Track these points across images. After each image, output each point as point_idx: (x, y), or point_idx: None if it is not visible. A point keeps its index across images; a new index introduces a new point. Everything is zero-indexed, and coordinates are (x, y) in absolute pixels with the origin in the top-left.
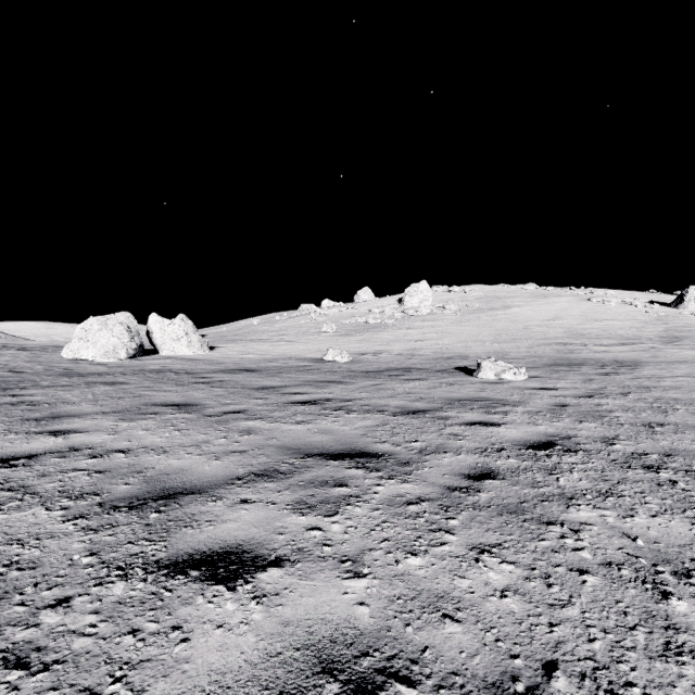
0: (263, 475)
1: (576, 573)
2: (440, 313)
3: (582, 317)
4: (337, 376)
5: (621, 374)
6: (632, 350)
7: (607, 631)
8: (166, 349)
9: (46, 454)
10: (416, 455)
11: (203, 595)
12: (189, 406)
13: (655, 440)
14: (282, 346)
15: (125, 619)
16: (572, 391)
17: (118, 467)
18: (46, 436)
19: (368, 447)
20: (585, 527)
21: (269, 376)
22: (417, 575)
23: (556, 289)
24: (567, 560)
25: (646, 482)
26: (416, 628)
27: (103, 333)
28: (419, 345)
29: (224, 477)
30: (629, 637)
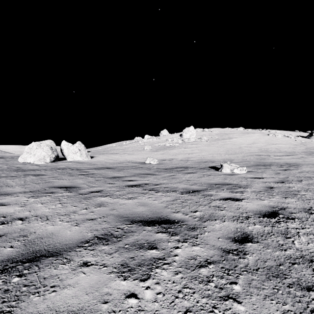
0: (102, 238)
1: None
2: (199, 141)
3: (266, 143)
4: (151, 171)
5: (292, 170)
6: (292, 158)
7: None
8: (70, 157)
9: None
10: (198, 222)
11: None
12: (72, 188)
13: None
14: (125, 156)
15: None
16: (272, 179)
17: (13, 232)
18: None
19: (169, 216)
20: None
21: (118, 171)
22: None
23: (252, 130)
24: None
25: None
26: None
27: (38, 150)
28: (190, 156)
29: (77, 240)
30: None
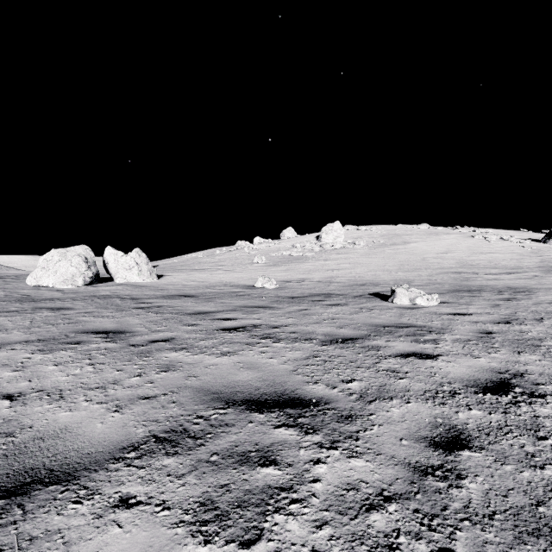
0: (166, 440)
1: None
2: (351, 247)
3: (469, 251)
4: (265, 301)
5: (521, 299)
6: (519, 278)
7: None
8: (119, 277)
9: None
10: (357, 403)
11: None
12: (118, 334)
13: None
14: (220, 275)
15: None
16: (487, 316)
17: None
18: None
19: (300, 390)
20: None
21: (205, 301)
22: None
23: (445, 228)
24: None
25: None
26: None
27: (63, 263)
28: (336, 274)
29: (114, 444)
30: None
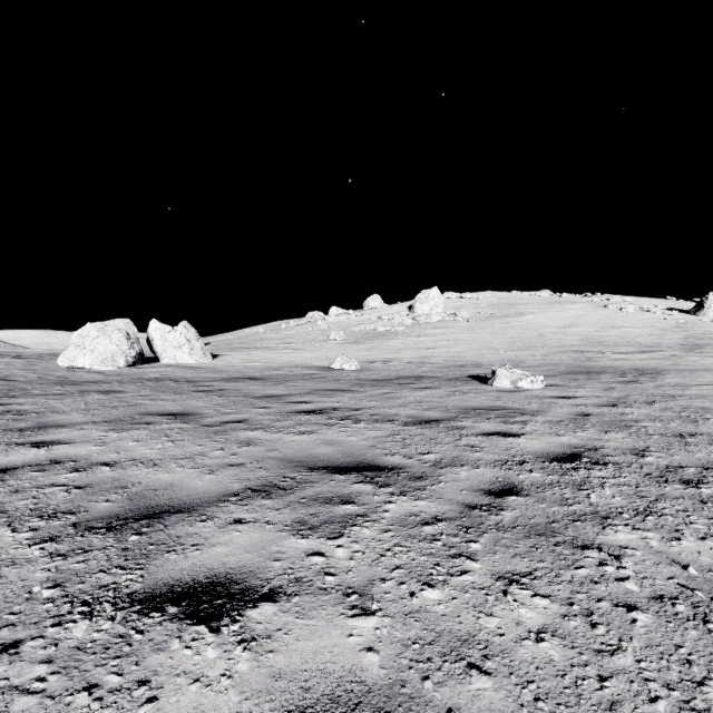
0: (261, 490)
1: (622, 610)
2: (452, 320)
3: (599, 324)
4: (344, 384)
5: (643, 382)
6: (652, 357)
7: (670, 687)
8: (167, 356)
9: (23, 467)
10: (430, 468)
11: (180, 638)
12: (186, 416)
13: (689, 452)
14: (288, 354)
15: (82, 670)
16: (594, 400)
17: (101, 482)
18: (27, 447)
19: (377, 460)
20: (626, 552)
21: (274, 384)
22: (435, 611)
23: (571, 296)
24: (610, 593)
25: (688, 499)
26: (436, 682)
27: (101, 340)
28: (430, 353)
29: (217, 493)
30: (698, 696)
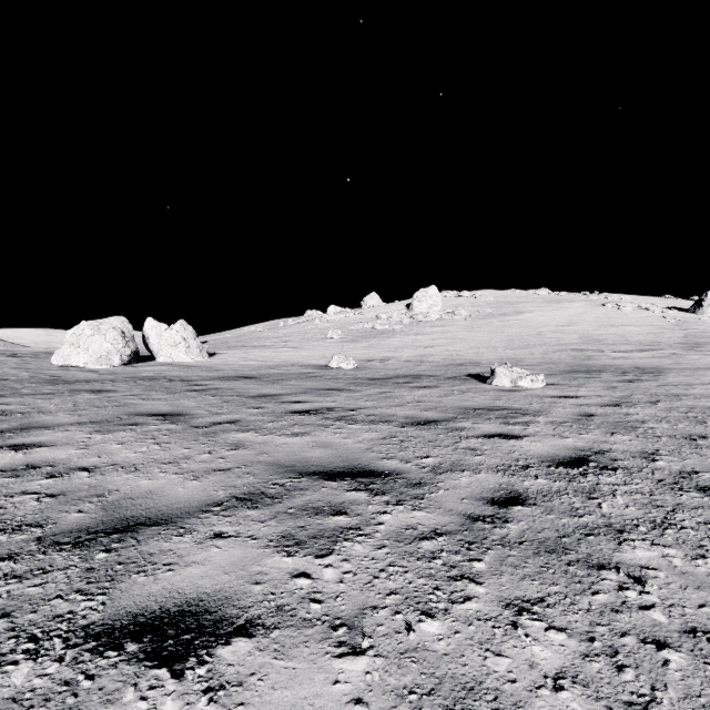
0: (246, 499)
1: (651, 647)
2: (450, 318)
3: (597, 323)
4: (341, 383)
5: (645, 381)
6: (652, 356)
7: None
8: (163, 355)
9: None
10: (428, 474)
11: (136, 686)
12: (176, 416)
13: (702, 455)
14: (286, 353)
15: None
16: (596, 399)
17: (76, 489)
18: (5, 450)
19: (373, 464)
20: (648, 572)
21: (269, 383)
22: (435, 649)
23: (569, 294)
24: (635, 626)
25: (707, 509)
26: None
27: (95, 339)
28: (429, 352)
29: (199, 502)
30: None
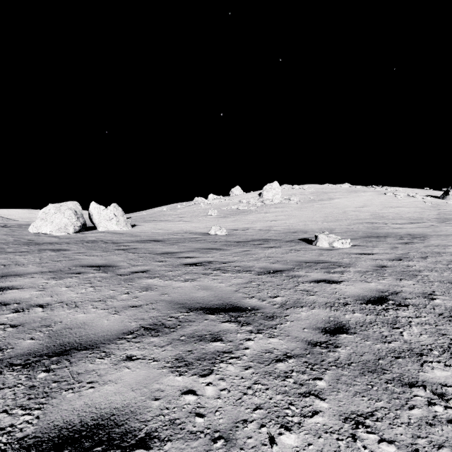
0: (151, 329)
1: None
2: (286, 202)
3: (381, 205)
4: (217, 244)
5: (416, 243)
6: (418, 227)
7: None
8: (102, 226)
9: None
10: (278, 309)
11: None
12: (107, 267)
13: None
14: (181, 225)
15: None
16: (386, 255)
17: (32, 321)
18: None
19: (240, 302)
20: (447, 390)
21: (170, 244)
22: None
23: (363, 187)
24: (447, 438)
25: None
26: None
27: (57, 215)
28: (273, 224)
29: (117, 331)
30: None
